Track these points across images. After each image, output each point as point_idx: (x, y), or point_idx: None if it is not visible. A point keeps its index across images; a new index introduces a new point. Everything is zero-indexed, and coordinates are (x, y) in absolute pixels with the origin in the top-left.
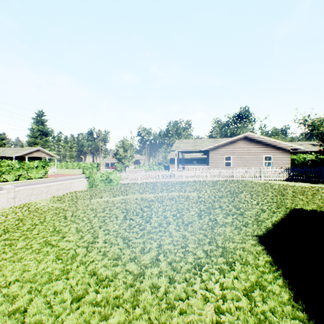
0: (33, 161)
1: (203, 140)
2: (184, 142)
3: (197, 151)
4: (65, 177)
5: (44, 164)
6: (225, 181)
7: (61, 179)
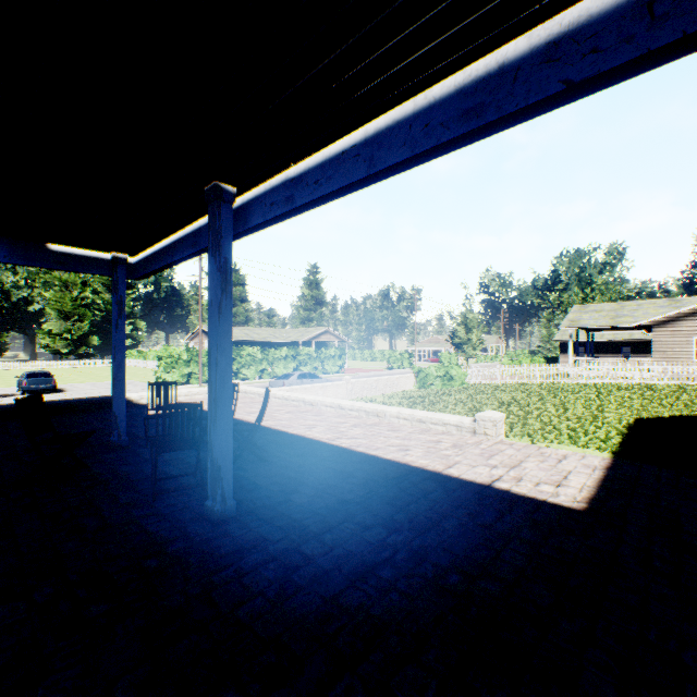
0: (330, 349)
1: (639, 304)
2: (589, 310)
3: (623, 327)
4: (367, 373)
5: (340, 353)
6: (671, 386)
7: (364, 376)
